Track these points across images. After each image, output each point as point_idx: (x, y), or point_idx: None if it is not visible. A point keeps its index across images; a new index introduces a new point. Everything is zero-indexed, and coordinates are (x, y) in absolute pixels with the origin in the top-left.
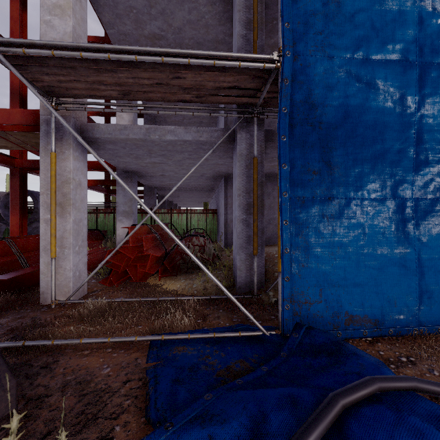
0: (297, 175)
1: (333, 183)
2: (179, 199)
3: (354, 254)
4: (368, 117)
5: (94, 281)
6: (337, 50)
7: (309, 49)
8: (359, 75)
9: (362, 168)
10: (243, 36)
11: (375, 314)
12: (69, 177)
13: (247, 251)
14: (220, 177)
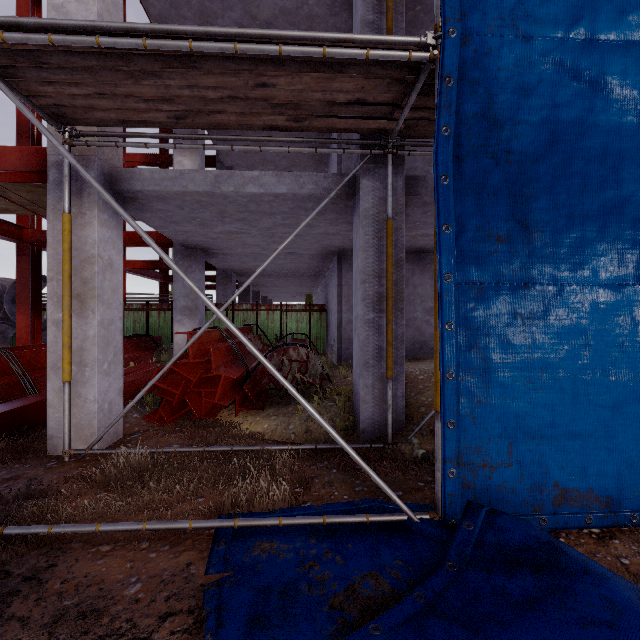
0: (468, 244)
1: (531, 257)
2: (270, 289)
3: (568, 382)
4: (594, 141)
5: (137, 416)
6: (538, 25)
7: (490, 23)
8: (578, 68)
9: (583, 230)
10: (370, 23)
11: (605, 487)
12: (93, 252)
13: (377, 372)
14: (331, 255)
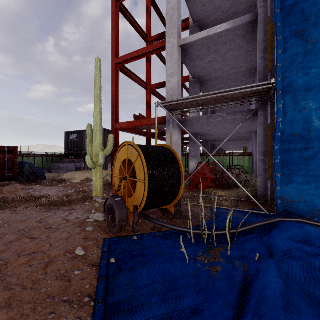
0: (285, 137)
1: (310, 140)
2: (224, 145)
3: None
4: None
5: None
6: (313, 69)
7: (293, 73)
8: None
9: None
10: (261, 57)
11: None
12: (176, 142)
13: (264, 177)
14: (252, 132)
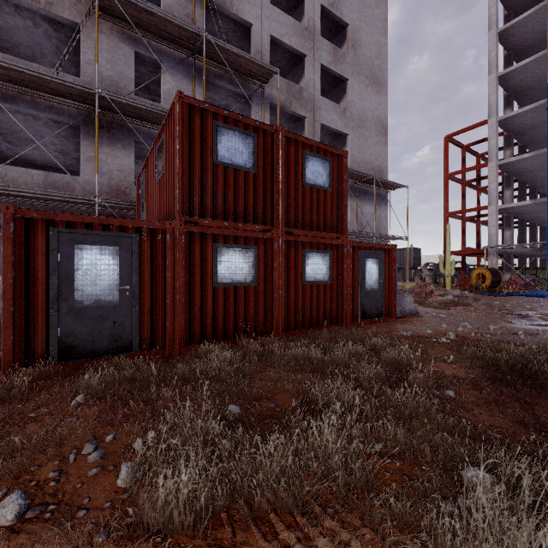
0: None
1: None
2: None
3: None
4: None
5: None
6: None
7: None
8: None
9: None
10: None
11: None
12: (495, 263)
13: None
14: None
